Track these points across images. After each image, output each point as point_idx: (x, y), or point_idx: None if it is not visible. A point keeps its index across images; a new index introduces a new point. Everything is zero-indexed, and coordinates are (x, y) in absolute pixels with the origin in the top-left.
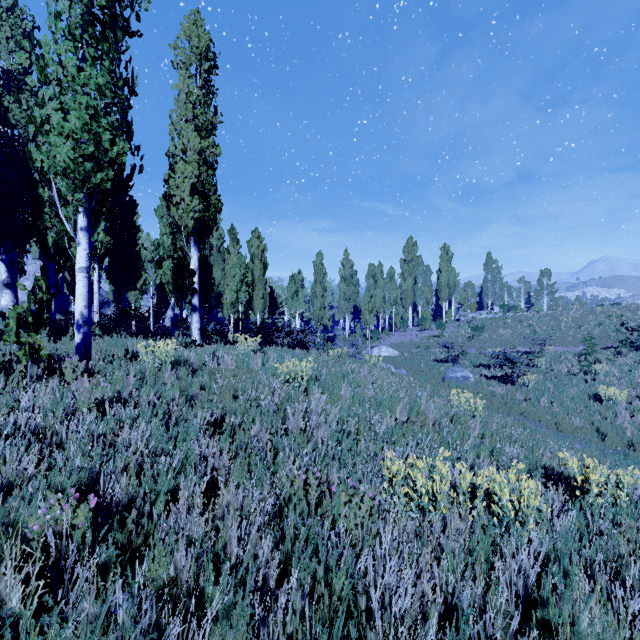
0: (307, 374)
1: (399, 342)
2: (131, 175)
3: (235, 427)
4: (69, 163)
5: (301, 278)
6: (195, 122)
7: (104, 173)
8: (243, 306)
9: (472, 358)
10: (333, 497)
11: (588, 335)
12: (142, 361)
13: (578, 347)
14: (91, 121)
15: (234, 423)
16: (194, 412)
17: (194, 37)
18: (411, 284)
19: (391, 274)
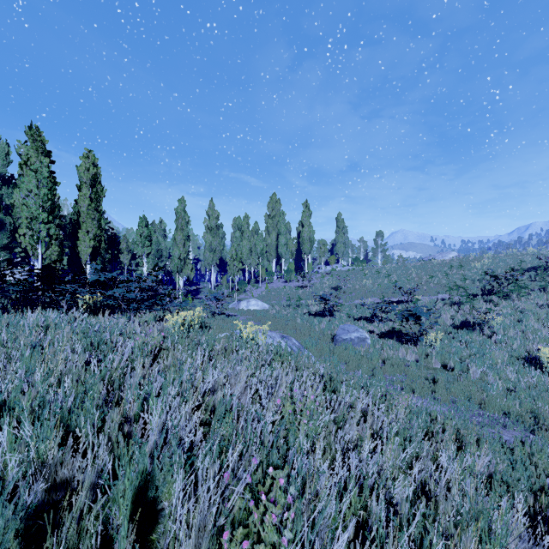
0: None
1: (267, 294)
2: None
3: None
4: None
5: (163, 228)
6: None
7: None
8: (45, 245)
9: (346, 310)
10: None
11: (438, 284)
12: None
13: (436, 296)
14: None
15: None
16: None
17: None
18: (275, 238)
19: (256, 229)
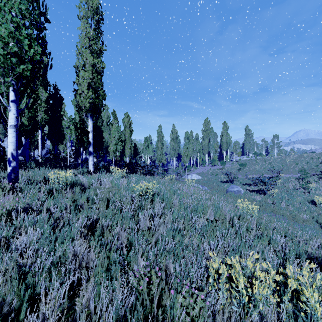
0: (152, 191)
1: (201, 172)
2: (45, 70)
3: (104, 227)
4: (0, 57)
5: (150, 139)
6: (90, 48)
7: (25, 65)
8: (119, 153)
9: (240, 180)
10: (170, 291)
11: (301, 168)
12: (51, 183)
13: (296, 174)
14: (15, 31)
15: (104, 224)
16: (77, 218)
17: (89, 1)
18: (207, 142)
19: (197, 137)
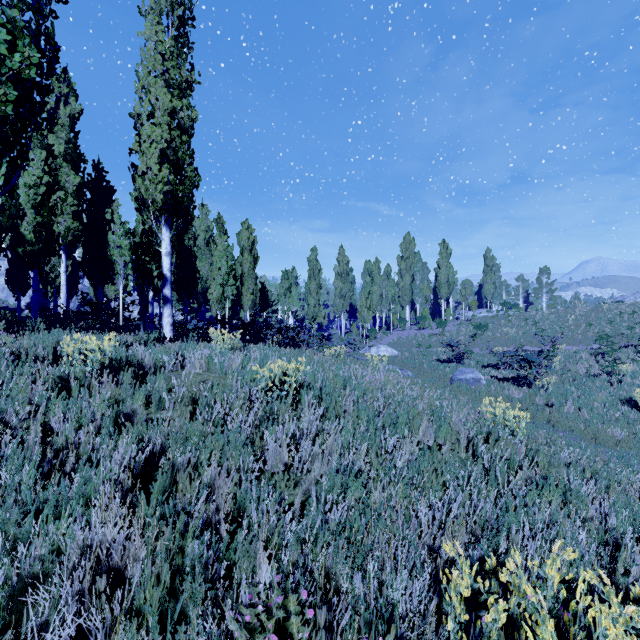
0: (297, 380)
1: (397, 341)
2: (56, 109)
3: (181, 467)
4: None
5: (295, 275)
6: (165, 77)
7: (0, 91)
8: (230, 301)
9: (477, 358)
10: None
11: (599, 333)
12: (67, 363)
13: (590, 346)
14: None
15: (179, 461)
16: (113, 445)
17: None
18: (409, 282)
19: (388, 271)
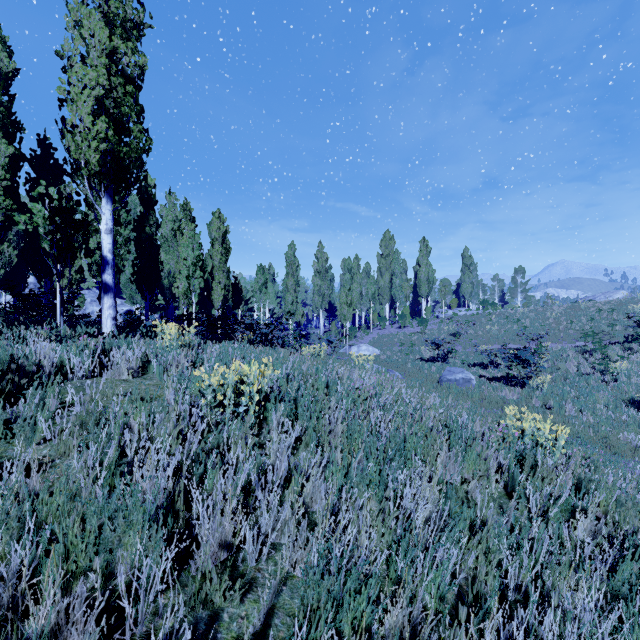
0: (260, 390)
1: (378, 340)
2: None
3: None
4: None
5: (272, 272)
6: (103, 9)
7: None
8: (197, 295)
9: (462, 356)
10: None
11: (580, 331)
12: None
13: (573, 343)
14: None
15: None
16: None
17: None
18: (388, 280)
19: (367, 269)
